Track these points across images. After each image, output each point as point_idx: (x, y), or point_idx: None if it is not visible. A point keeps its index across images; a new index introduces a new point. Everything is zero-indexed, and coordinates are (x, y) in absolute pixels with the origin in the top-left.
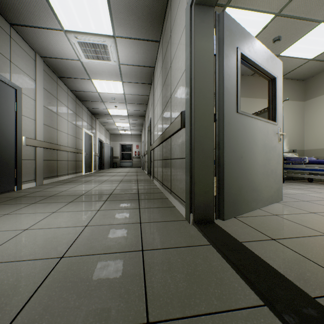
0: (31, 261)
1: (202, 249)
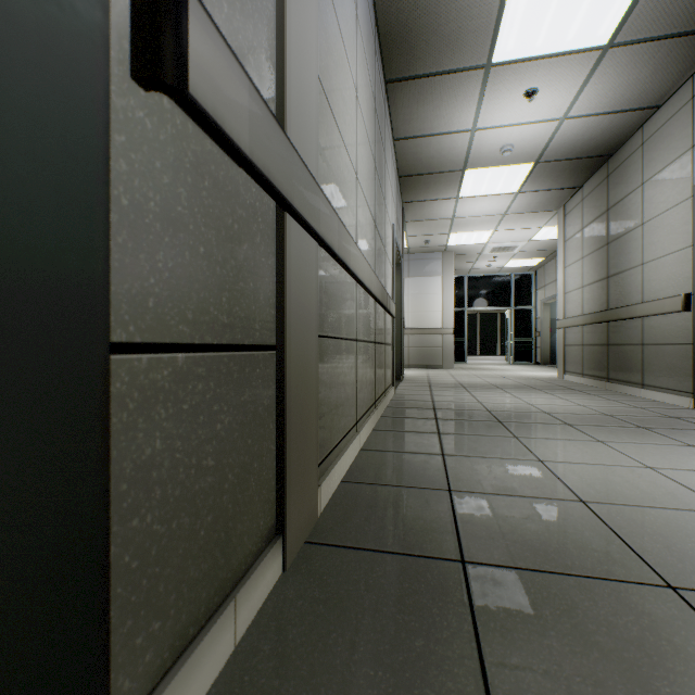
0: (481, 391)
1: (402, 389)
